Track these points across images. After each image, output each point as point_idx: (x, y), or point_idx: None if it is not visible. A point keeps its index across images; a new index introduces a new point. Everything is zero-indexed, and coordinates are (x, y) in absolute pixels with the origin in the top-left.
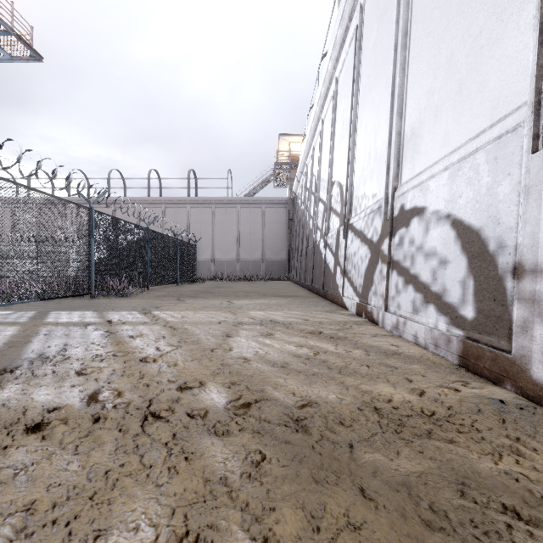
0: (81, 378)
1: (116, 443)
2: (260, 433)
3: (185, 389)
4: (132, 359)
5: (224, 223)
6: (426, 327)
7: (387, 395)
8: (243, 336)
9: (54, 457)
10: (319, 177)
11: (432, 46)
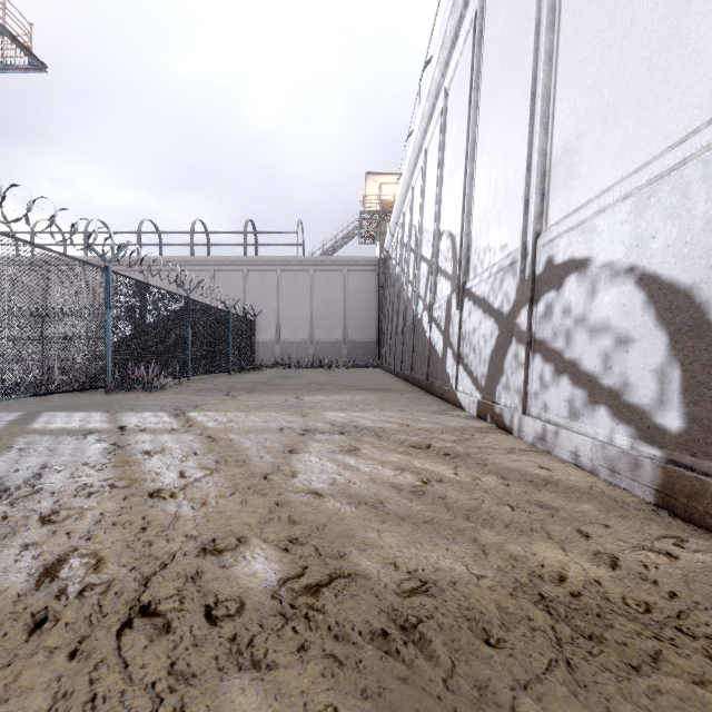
0: (45, 531)
1: (56, 688)
2: (337, 657)
3: (211, 555)
4: (138, 493)
5: (293, 292)
6: (594, 440)
7: (555, 567)
8: (315, 452)
9: None
10: (421, 228)
11: (598, 16)
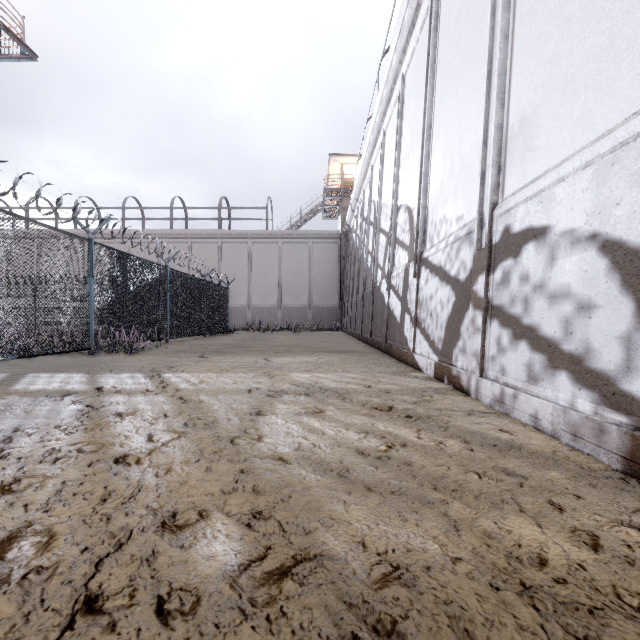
0: (2, 502)
1: None
2: None
3: (169, 532)
4: (104, 458)
5: (263, 262)
6: (555, 405)
7: (533, 547)
8: (281, 414)
9: None
10: (380, 203)
11: None
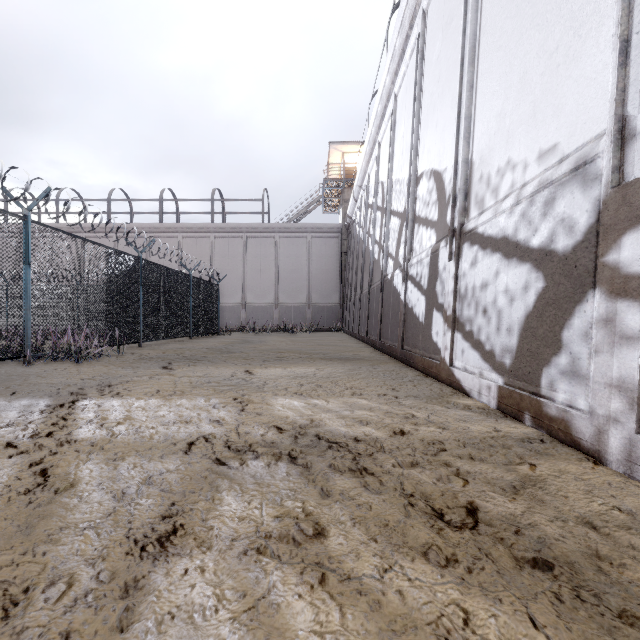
0: None
1: None
2: None
3: None
4: None
5: (258, 258)
6: None
7: None
8: (218, 551)
9: None
10: (390, 180)
11: None
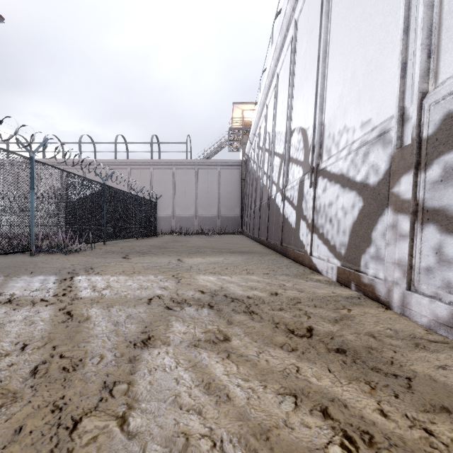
0: None
1: None
2: None
3: None
4: None
5: (183, 183)
6: None
7: None
8: (174, 346)
9: None
10: (274, 132)
11: None
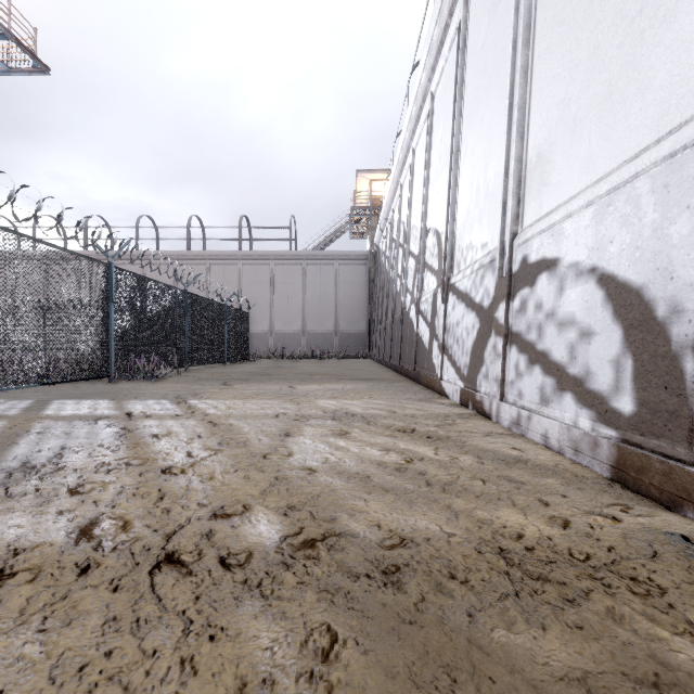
0: (75, 500)
1: (106, 612)
2: (330, 592)
3: (221, 518)
4: (152, 469)
5: (286, 285)
6: (561, 423)
7: (515, 528)
8: (309, 435)
9: (4, 640)
10: (409, 224)
11: (567, 37)
